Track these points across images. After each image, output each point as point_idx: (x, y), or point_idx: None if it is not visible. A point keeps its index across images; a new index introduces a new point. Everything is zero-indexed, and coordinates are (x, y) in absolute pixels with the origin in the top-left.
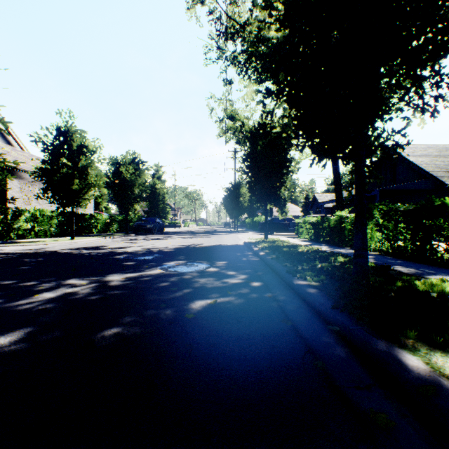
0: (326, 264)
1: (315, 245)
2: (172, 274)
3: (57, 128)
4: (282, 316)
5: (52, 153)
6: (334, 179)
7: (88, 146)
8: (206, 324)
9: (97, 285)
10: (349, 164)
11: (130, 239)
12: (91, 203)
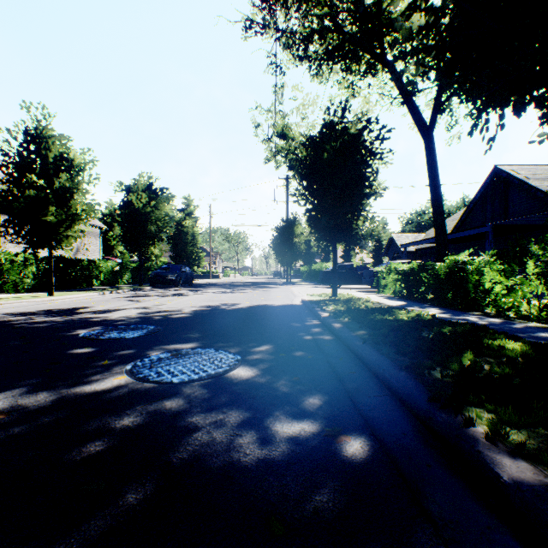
0: (506, 368)
1: (416, 307)
2: (142, 394)
3: (23, 130)
4: None
5: (16, 169)
6: (433, 208)
7: (75, 161)
8: None
9: None
10: None
11: (137, 295)
12: (96, 246)
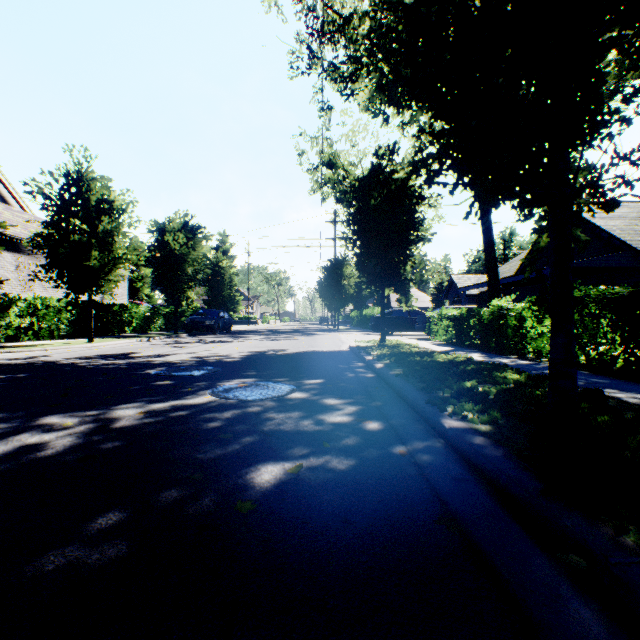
0: (492, 387)
1: (460, 352)
2: (230, 405)
3: (65, 173)
4: (435, 507)
5: (58, 212)
6: (485, 252)
7: (114, 202)
8: (277, 531)
9: (90, 427)
10: (533, 215)
11: (178, 342)
12: (125, 289)
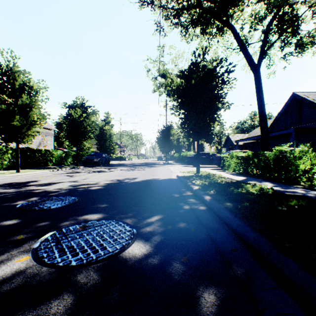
0: None
1: (255, 181)
2: (33, 286)
3: None
4: None
5: None
6: (260, 117)
7: (33, 87)
8: None
9: None
10: None
11: (73, 172)
12: (51, 141)
